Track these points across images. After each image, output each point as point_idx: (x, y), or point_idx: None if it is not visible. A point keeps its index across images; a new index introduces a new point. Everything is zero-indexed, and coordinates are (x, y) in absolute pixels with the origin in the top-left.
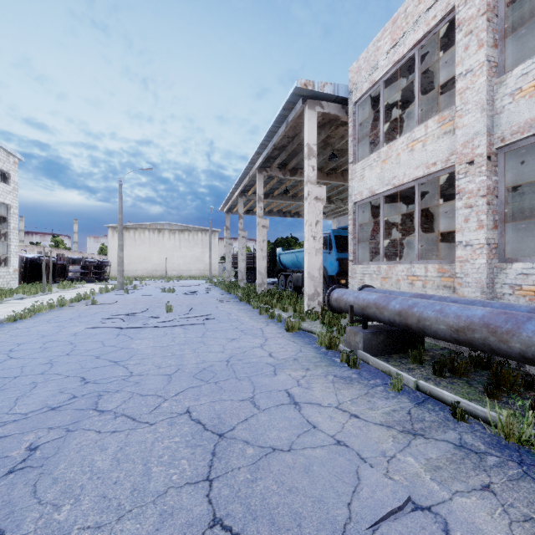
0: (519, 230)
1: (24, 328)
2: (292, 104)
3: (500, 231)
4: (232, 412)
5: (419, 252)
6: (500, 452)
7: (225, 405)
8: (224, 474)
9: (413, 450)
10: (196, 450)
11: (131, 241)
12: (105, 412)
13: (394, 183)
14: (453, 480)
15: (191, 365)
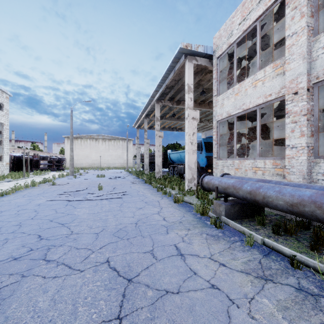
0: None
1: (7, 200)
2: (177, 59)
3: (315, 138)
4: (138, 262)
5: (259, 152)
6: None
7: (133, 256)
8: (130, 313)
9: (266, 293)
10: (112, 292)
11: (79, 145)
12: (51, 261)
13: (243, 108)
14: (299, 319)
15: (111, 226)
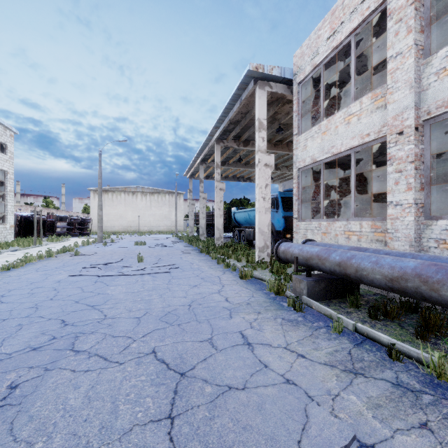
0: (438, 192)
1: (16, 275)
2: (245, 85)
3: (426, 192)
4: (193, 352)
5: (354, 210)
6: (433, 391)
7: (186, 345)
8: (184, 412)
9: (355, 389)
10: (160, 388)
11: (109, 201)
12: (80, 352)
13: (332, 151)
14: (393, 418)
15: (157, 309)
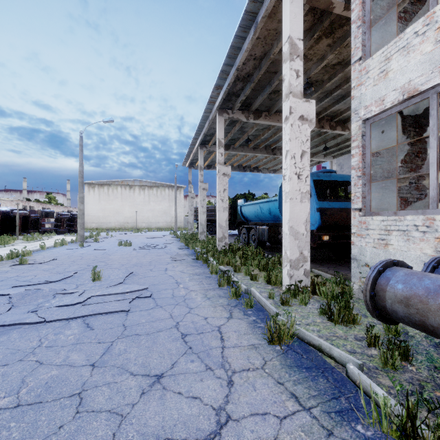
0: None
1: None
2: None
3: None
4: None
5: None
6: None
7: None
8: None
9: None
10: None
11: (105, 196)
12: None
13: None
14: None
15: None
